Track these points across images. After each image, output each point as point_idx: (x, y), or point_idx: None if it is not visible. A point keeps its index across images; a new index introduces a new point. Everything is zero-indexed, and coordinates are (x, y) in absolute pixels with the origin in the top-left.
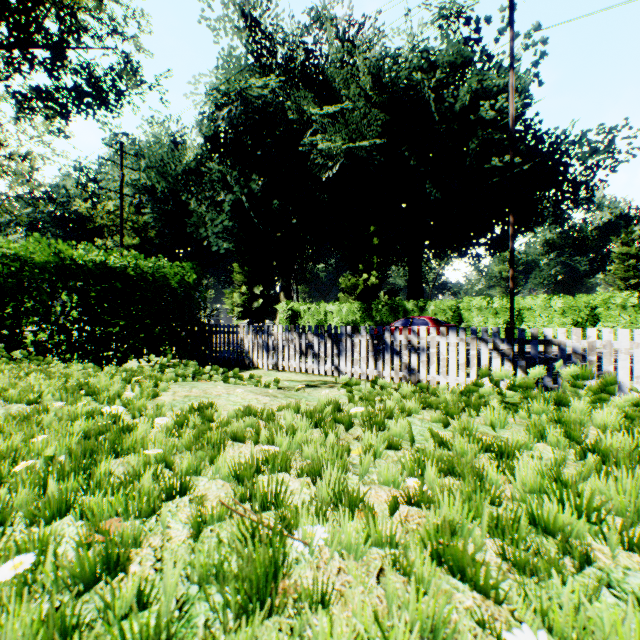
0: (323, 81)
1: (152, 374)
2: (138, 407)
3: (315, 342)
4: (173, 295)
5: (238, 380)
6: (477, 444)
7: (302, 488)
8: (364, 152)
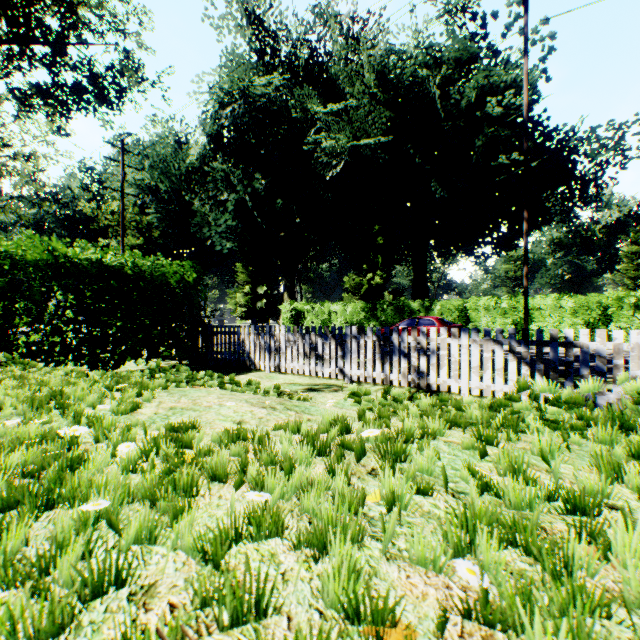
0: (327, 79)
1: (138, 381)
2: (105, 427)
3: (319, 343)
4: (172, 295)
5: (235, 386)
6: (531, 486)
7: (299, 572)
8: (368, 150)
